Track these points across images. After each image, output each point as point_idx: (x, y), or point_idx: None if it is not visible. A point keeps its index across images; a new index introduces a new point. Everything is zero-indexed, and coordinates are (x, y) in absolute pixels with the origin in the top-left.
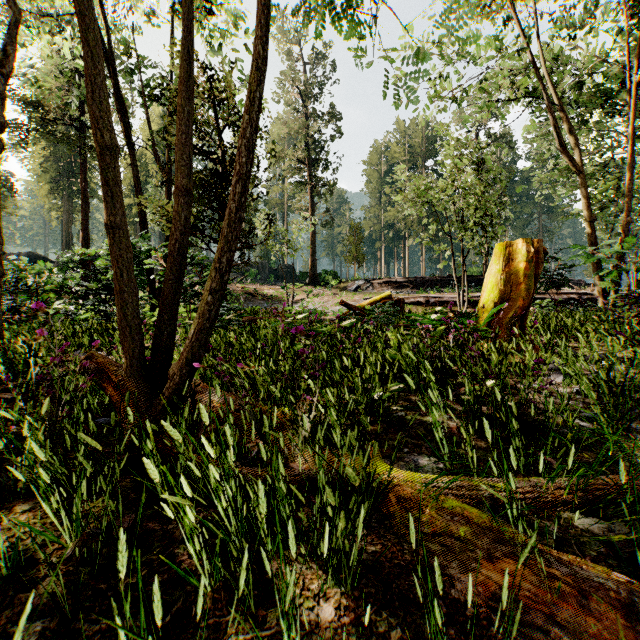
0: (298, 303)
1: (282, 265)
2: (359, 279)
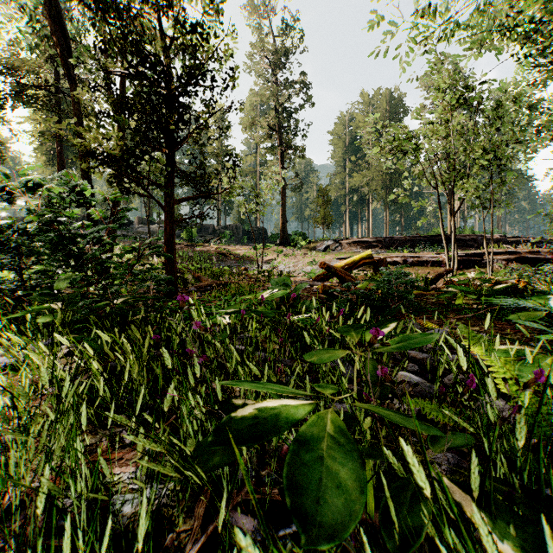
0: (269, 263)
1: (255, 227)
2: (328, 239)
